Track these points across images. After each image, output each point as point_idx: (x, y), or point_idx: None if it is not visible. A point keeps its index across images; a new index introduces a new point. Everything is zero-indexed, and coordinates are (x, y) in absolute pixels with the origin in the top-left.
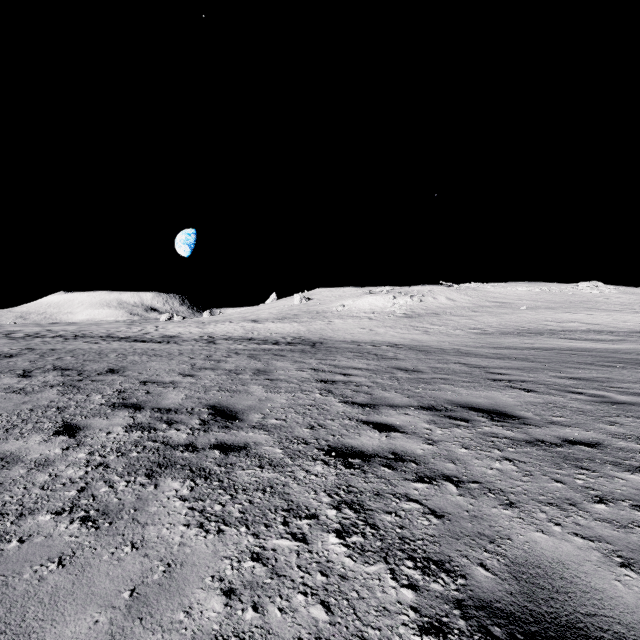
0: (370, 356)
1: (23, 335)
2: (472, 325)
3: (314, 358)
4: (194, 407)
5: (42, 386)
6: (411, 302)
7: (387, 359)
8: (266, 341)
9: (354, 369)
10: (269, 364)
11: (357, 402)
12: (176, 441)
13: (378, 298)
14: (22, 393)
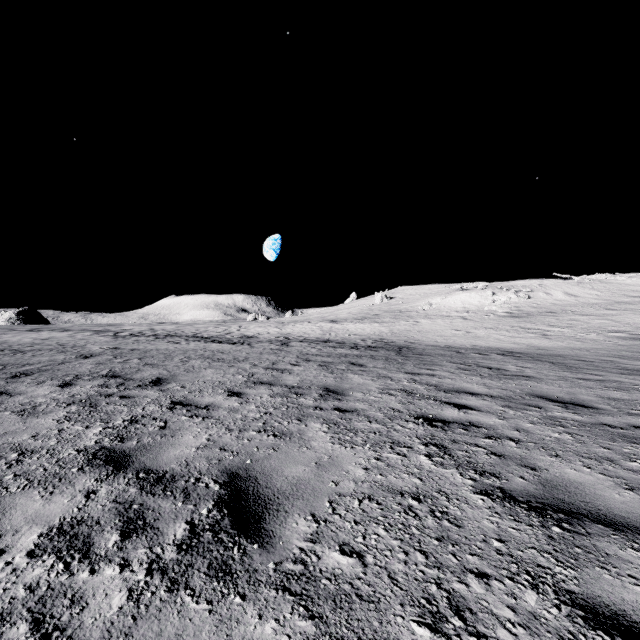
0: (482, 370)
1: (128, 334)
2: (611, 327)
3: (403, 371)
4: (202, 474)
5: (61, 403)
6: (516, 299)
7: (512, 377)
8: (343, 344)
9: (469, 395)
10: (343, 379)
11: (516, 496)
12: (79, 634)
13: (472, 295)
14: (25, 414)
